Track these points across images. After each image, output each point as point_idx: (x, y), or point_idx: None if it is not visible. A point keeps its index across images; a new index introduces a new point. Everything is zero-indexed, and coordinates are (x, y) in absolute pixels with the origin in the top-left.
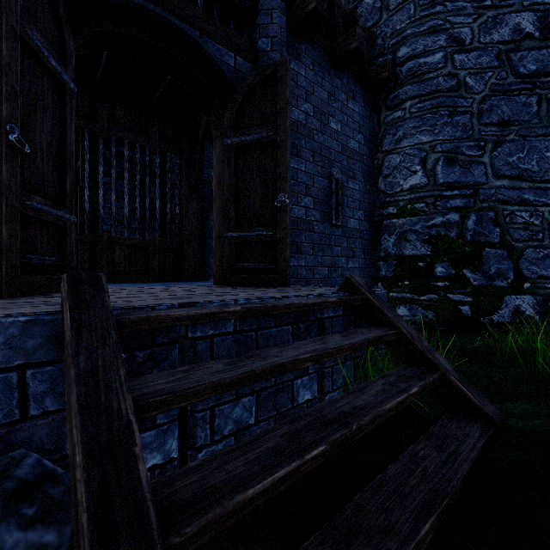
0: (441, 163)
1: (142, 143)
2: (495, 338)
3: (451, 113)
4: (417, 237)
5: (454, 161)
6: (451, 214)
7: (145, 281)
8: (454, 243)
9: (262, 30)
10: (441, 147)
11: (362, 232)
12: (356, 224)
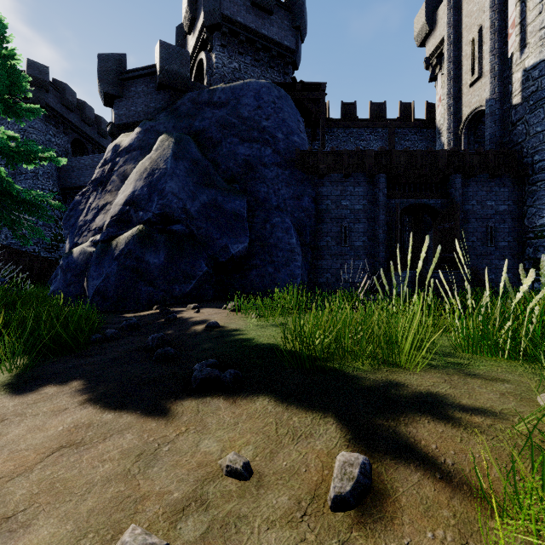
0: None
1: None
2: None
3: None
4: (544, 249)
5: None
6: None
7: None
8: None
9: (451, 186)
10: None
11: (511, 247)
12: (506, 244)
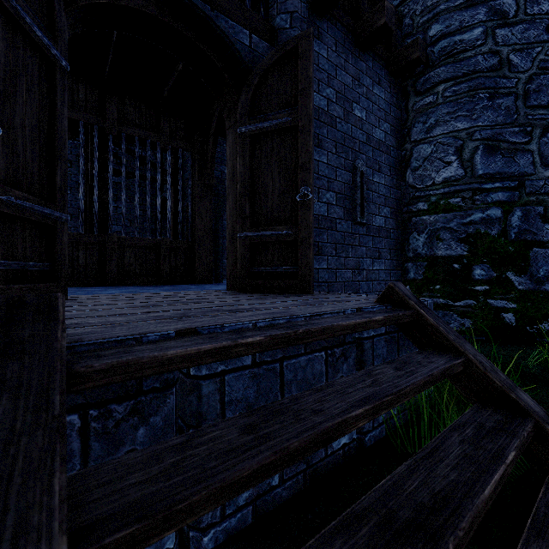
0: (480, 152)
1: (153, 140)
2: (548, 351)
3: (492, 95)
4: (451, 236)
5: (495, 149)
6: (492, 209)
7: (156, 283)
8: (495, 242)
9: (280, 5)
10: (480, 134)
11: (388, 230)
12: (382, 222)
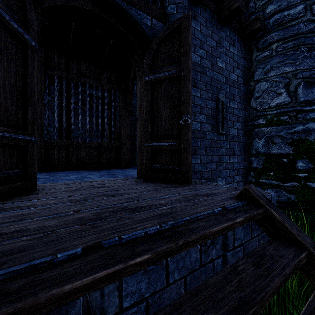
0: (301, 86)
1: (96, 85)
2: None
3: (310, 48)
4: (281, 140)
5: (312, 84)
6: (310, 123)
7: (98, 168)
8: (312, 145)
9: None
10: (301, 74)
11: (239, 137)
12: (235, 132)
